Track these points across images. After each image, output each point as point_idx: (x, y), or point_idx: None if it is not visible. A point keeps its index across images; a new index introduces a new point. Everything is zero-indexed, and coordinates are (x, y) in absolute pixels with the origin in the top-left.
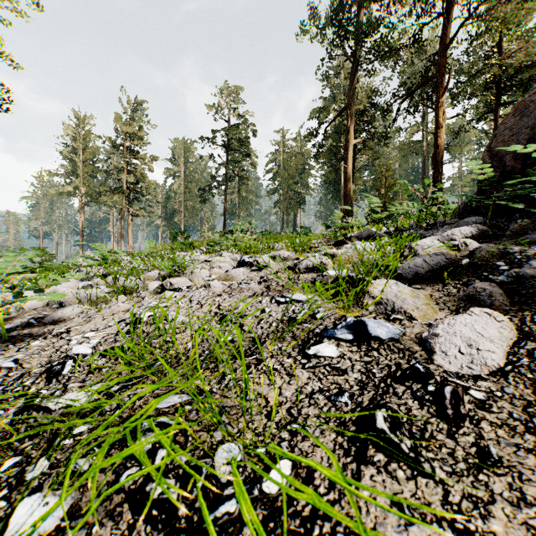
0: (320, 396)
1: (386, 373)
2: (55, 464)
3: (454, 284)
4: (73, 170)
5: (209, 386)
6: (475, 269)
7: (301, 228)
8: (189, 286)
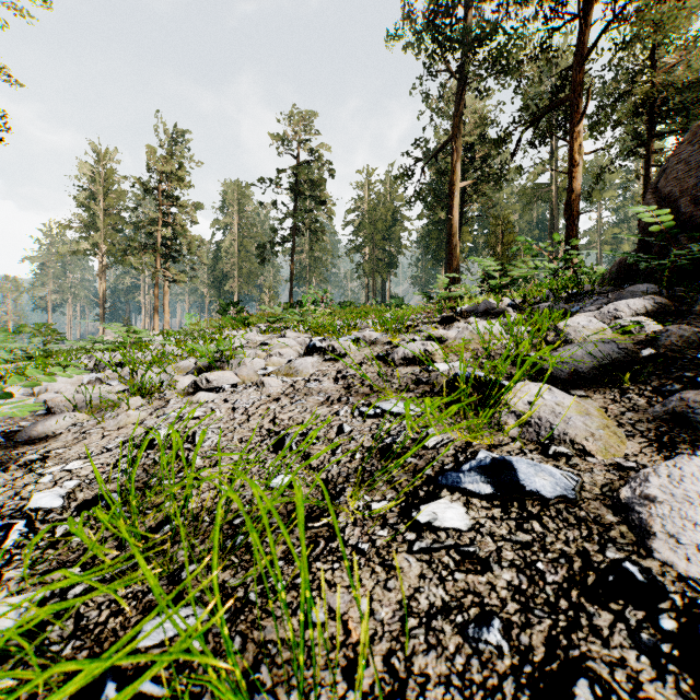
0: (446, 625)
1: (566, 576)
2: None
3: (638, 390)
4: (91, 221)
5: (244, 587)
6: (665, 365)
7: (392, 298)
8: (235, 383)
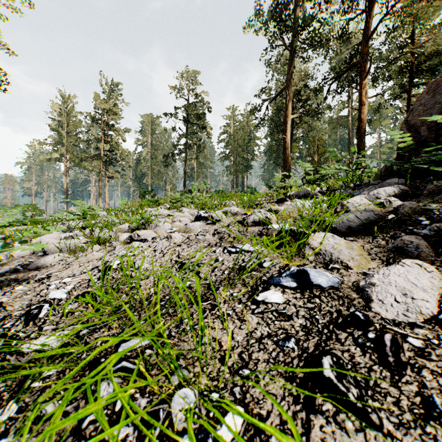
0: (269, 341)
1: (328, 320)
2: (23, 407)
3: (382, 236)
4: (59, 140)
5: (168, 330)
6: (400, 223)
7: (248, 188)
8: (154, 237)
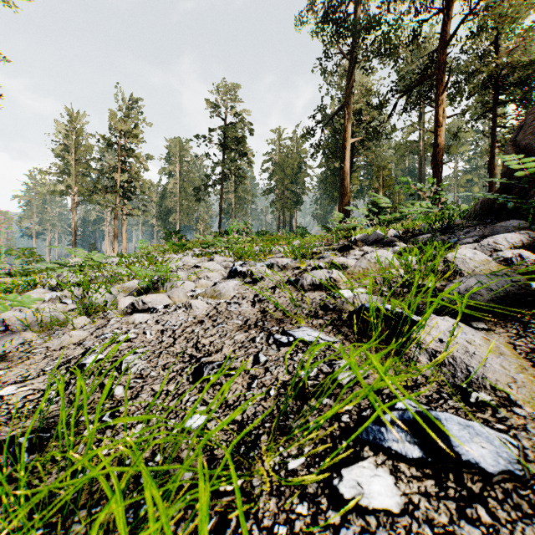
0: None
1: None
2: None
3: None
4: (65, 168)
5: None
6: None
7: (298, 228)
8: (167, 304)
